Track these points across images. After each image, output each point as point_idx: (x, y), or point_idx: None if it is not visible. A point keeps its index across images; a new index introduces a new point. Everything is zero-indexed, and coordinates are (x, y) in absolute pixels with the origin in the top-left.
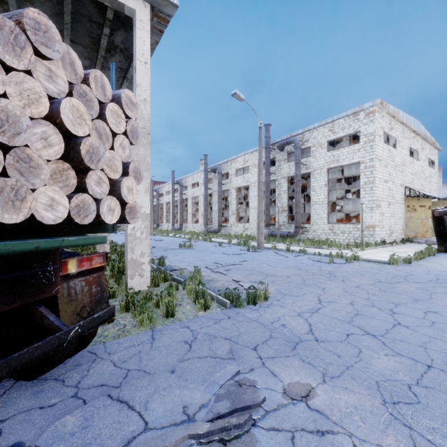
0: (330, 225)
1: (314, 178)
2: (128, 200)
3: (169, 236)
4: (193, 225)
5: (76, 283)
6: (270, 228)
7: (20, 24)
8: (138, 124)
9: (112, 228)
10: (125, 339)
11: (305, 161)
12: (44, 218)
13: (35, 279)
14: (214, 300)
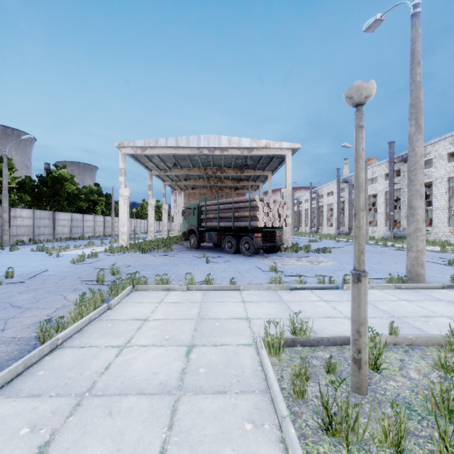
0: (449, 228)
1: (435, 186)
2: (287, 222)
3: (305, 236)
4: (328, 228)
5: (278, 238)
6: (395, 230)
7: (275, 202)
8: (287, 193)
9: (283, 228)
10: (285, 253)
11: (427, 172)
12: (277, 226)
13: (274, 235)
14: (312, 252)
